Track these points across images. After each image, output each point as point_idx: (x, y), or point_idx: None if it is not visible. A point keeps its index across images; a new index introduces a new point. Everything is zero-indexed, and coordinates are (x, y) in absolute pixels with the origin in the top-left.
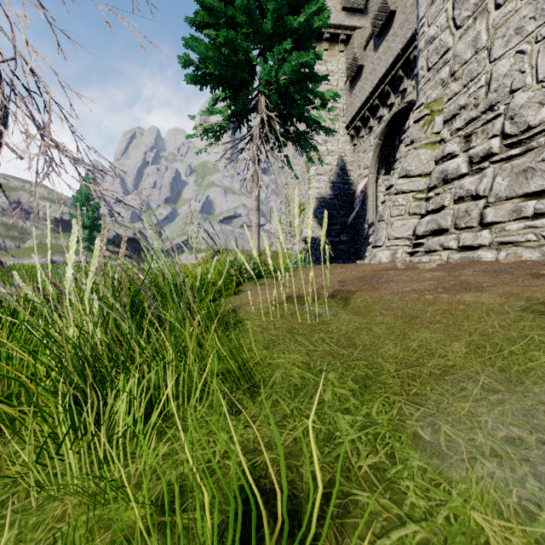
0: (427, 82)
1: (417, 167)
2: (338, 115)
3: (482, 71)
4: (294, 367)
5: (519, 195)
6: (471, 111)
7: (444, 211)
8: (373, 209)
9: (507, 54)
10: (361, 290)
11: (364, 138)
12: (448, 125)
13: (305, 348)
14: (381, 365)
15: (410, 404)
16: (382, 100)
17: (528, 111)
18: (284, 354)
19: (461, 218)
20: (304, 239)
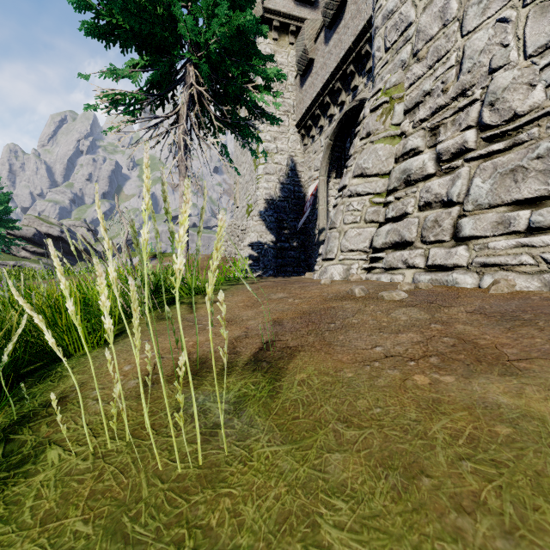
0: (384, 65)
1: (375, 164)
2: (288, 111)
3: (452, 48)
4: None
5: (507, 202)
6: (438, 98)
7: (407, 219)
8: (324, 214)
9: (485, 24)
10: (304, 348)
11: (315, 138)
12: (410, 116)
13: None
14: None
15: None
16: (333, 97)
17: (514, 94)
18: None
19: (430, 229)
20: (251, 244)
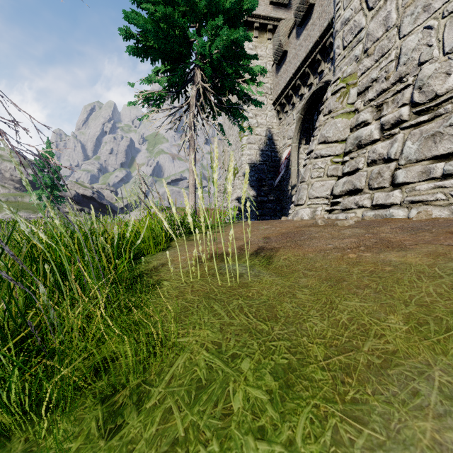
0: (342, 59)
1: (334, 134)
2: (266, 93)
3: (392, 47)
4: (202, 350)
5: (428, 157)
6: (382, 84)
7: (358, 173)
8: (295, 174)
9: (416, 30)
10: (284, 247)
11: (288, 113)
12: (361, 97)
13: (219, 321)
14: (307, 348)
15: (348, 421)
16: (303, 80)
17: (435, 80)
18: (194, 329)
19: (375, 179)
20: (237, 198)
